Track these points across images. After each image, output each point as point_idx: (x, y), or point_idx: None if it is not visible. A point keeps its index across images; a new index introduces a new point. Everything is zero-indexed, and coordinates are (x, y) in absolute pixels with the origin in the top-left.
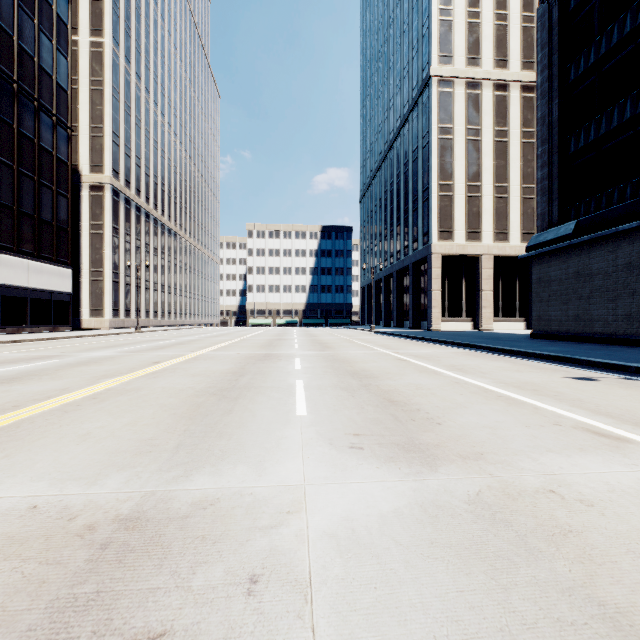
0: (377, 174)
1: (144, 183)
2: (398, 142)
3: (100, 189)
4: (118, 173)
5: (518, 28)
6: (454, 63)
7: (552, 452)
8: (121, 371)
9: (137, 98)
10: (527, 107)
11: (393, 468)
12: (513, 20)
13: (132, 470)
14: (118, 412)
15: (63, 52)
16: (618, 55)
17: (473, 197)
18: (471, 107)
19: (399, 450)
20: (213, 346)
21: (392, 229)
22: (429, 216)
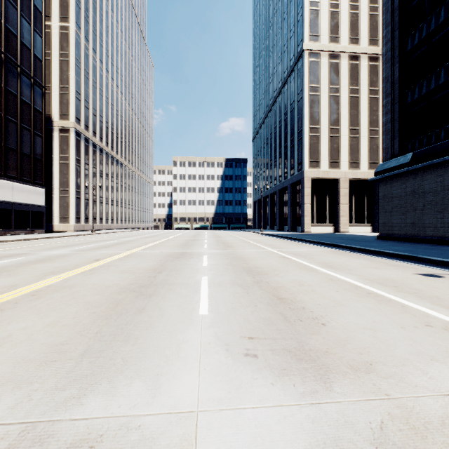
0: (265, 121)
1: (99, 127)
2: (280, 98)
3: (67, 131)
4: (80, 120)
5: (366, 15)
6: (320, 40)
7: (437, 361)
8: (66, 268)
9: (93, 67)
10: (373, 72)
11: (287, 385)
12: (363, 9)
13: (27, 388)
14: (46, 311)
15: (39, 32)
16: (444, 30)
17: (334, 137)
18: (332, 72)
19: (291, 359)
20: (144, 245)
21: (275, 160)
22: (302, 150)
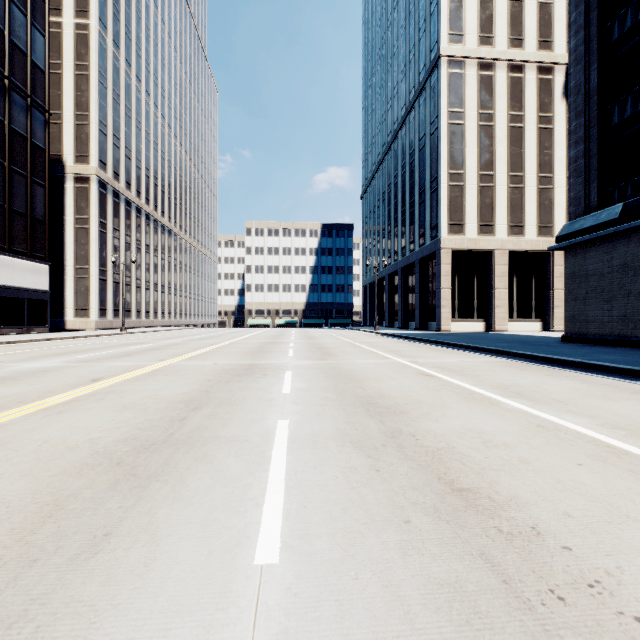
0: (380, 167)
1: (135, 176)
2: (403, 131)
3: (85, 181)
4: (105, 164)
5: (534, 4)
6: (465, 42)
7: None
8: (25, 398)
9: (127, 86)
10: (544, 90)
11: None
12: None
13: None
14: None
15: (39, 28)
16: None
17: (486, 187)
18: (483, 90)
19: None
20: (191, 352)
21: (396, 224)
22: (438, 208)
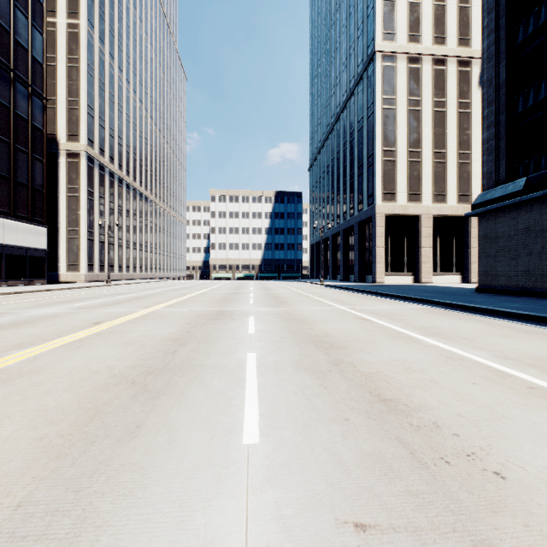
0: (325, 144)
1: (117, 152)
2: (344, 114)
3: (76, 156)
4: (93, 142)
5: (455, 8)
6: (397, 40)
7: None
8: (46, 337)
9: (111, 76)
10: (463, 80)
11: None
12: (450, 1)
13: None
14: None
15: (38, 28)
16: None
17: (414, 162)
18: (412, 80)
19: None
20: (169, 301)
21: (339, 192)
22: (374, 179)
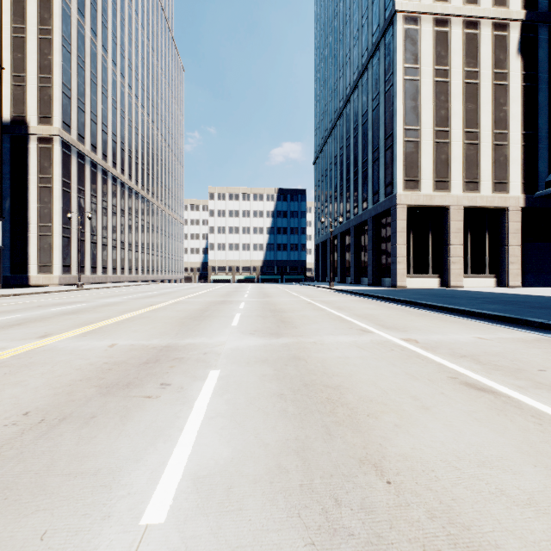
0: (332, 132)
1: (101, 140)
2: (355, 94)
3: (48, 141)
4: (69, 126)
5: None
6: None
7: None
8: None
9: (92, 54)
10: (499, 46)
11: None
12: None
13: None
14: None
15: None
16: None
17: (441, 143)
18: (439, 46)
19: None
20: (108, 319)
21: (348, 184)
22: (393, 164)
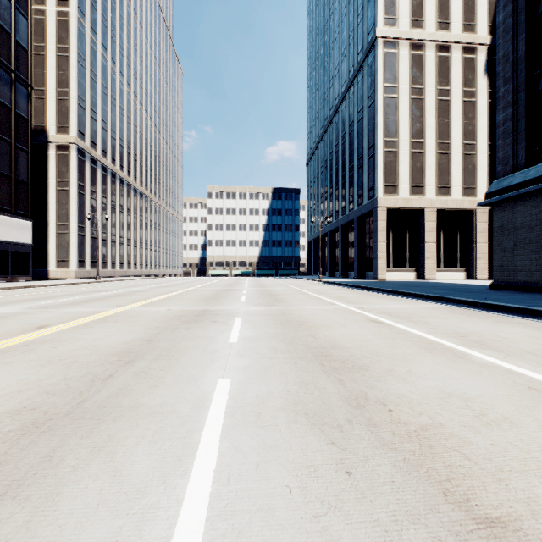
0: (323, 138)
1: (110, 145)
2: (343, 106)
3: (66, 148)
4: (84, 134)
5: None
6: (399, 25)
7: None
8: None
9: (103, 67)
10: (468, 67)
11: None
12: None
13: None
14: None
15: (22, 12)
16: None
17: (417, 153)
18: (415, 67)
19: None
20: (150, 299)
21: (337, 187)
22: (375, 171)
